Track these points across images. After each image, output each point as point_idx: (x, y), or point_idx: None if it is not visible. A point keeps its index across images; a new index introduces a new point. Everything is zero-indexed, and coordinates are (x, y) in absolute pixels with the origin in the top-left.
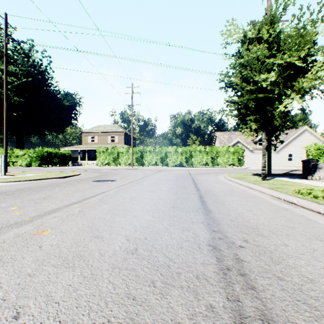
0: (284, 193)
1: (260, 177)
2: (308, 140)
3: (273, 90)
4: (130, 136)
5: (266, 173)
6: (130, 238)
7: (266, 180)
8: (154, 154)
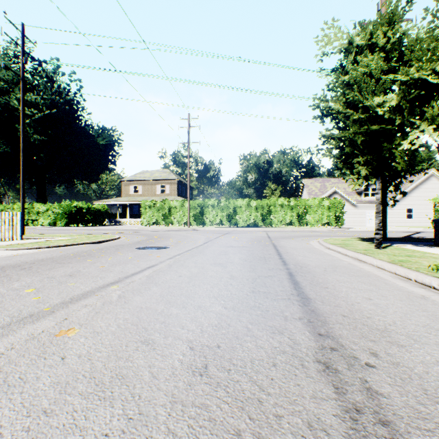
0: (415, 270)
1: (371, 244)
2: (436, 190)
3: (393, 120)
4: (186, 185)
5: (381, 238)
6: (195, 346)
7: (381, 249)
8: (218, 209)
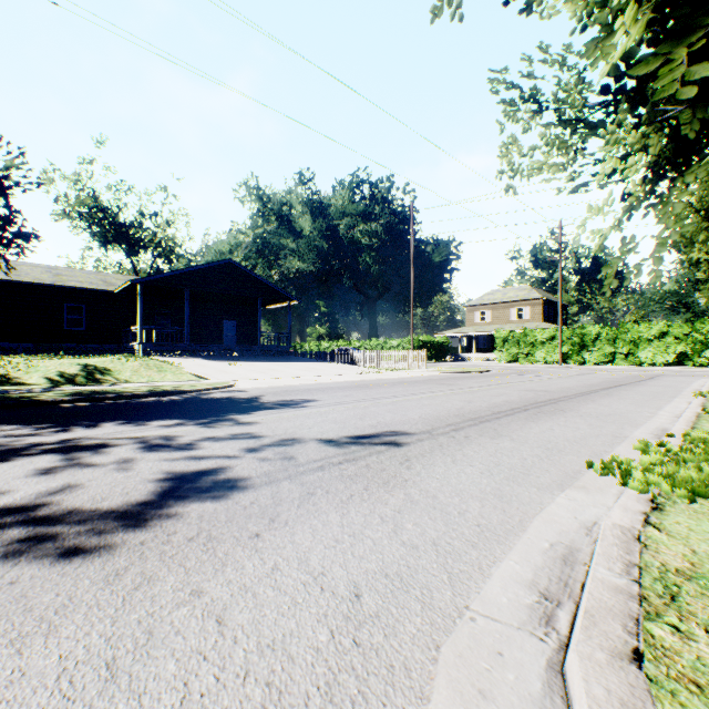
0: None
1: None
2: None
3: None
4: (555, 304)
5: None
6: (559, 387)
7: None
8: (605, 341)
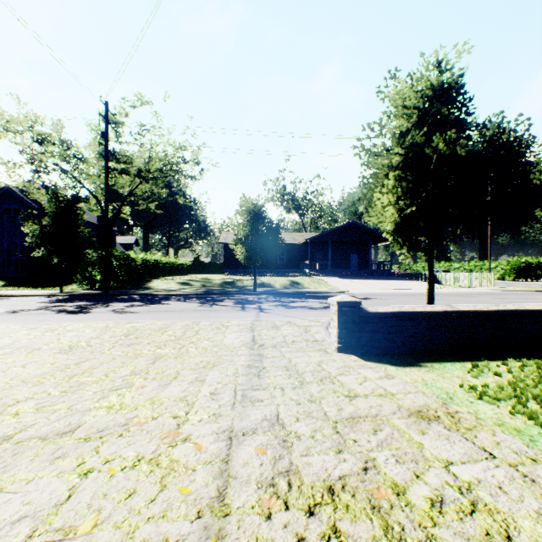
0: None
1: None
2: None
3: None
4: None
5: None
6: None
7: None
8: None
